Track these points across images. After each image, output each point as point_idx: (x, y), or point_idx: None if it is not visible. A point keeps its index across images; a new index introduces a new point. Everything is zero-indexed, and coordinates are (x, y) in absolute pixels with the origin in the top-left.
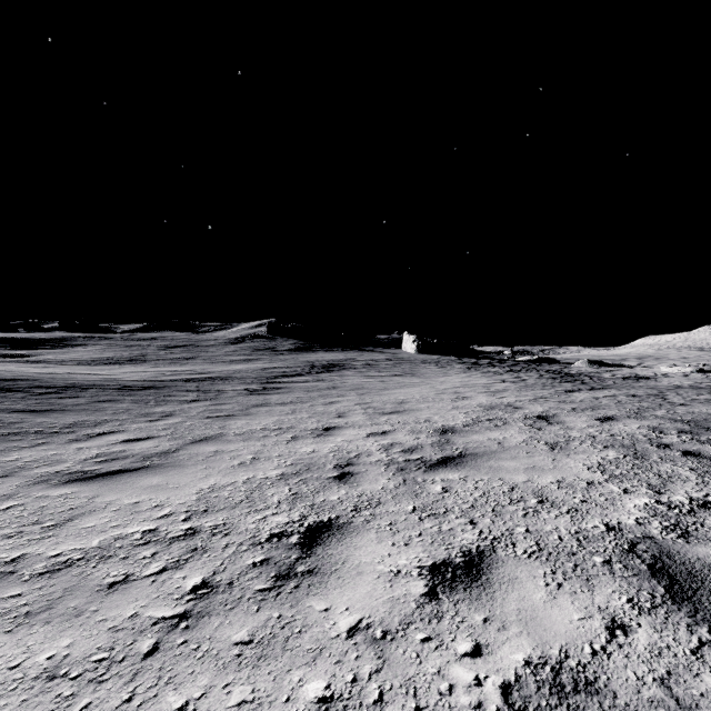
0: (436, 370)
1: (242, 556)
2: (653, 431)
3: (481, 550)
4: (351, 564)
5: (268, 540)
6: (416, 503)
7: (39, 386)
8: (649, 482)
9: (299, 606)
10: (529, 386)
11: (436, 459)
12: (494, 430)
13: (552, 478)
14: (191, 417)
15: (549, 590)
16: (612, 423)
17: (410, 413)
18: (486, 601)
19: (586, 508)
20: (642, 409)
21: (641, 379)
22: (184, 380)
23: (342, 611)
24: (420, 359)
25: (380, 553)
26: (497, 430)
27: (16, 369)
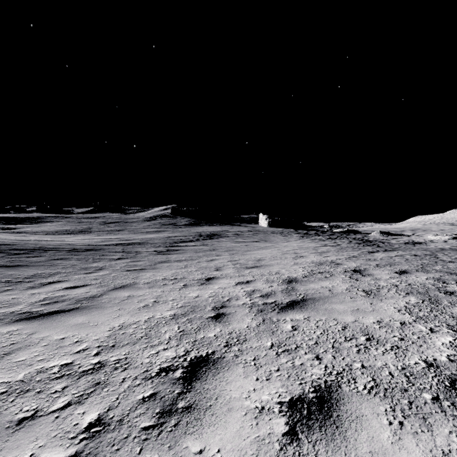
0: (281, 238)
1: (135, 390)
2: (438, 281)
3: (328, 385)
4: (223, 400)
5: (157, 374)
6: (273, 340)
7: (15, 248)
8: (447, 323)
9: (177, 446)
10: (343, 248)
11: (285, 302)
12: (325, 280)
13: (373, 318)
14: (116, 270)
15: (393, 429)
16: (407, 275)
17: (265, 268)
18: (340, 442)
19: (404, 345)
20: (424, 265)
21: (416, 244)
22: (115, 244)
23: (214, 453)
24: (270, 230)
25: (247, 388)
26: (326, 280)
27: (3, 237)
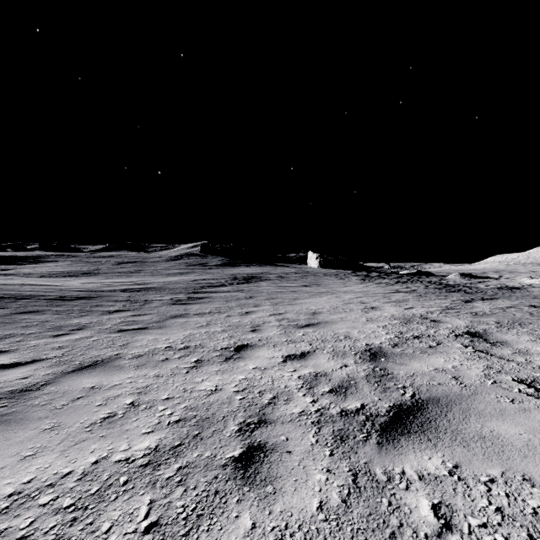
0: (336, 281)
1: None
2: None
3: None
4: None
5: None
6: None
7: None
8: None
9: None
10: (423, 295)
11: (384, 411)
12: (433, 354)
13: None
14: (102, 330)
15: None
16: None
17: (326, 327)
18: None
19: None
20: None
21: (514, 289)
22: (122, 290)
23: None
24: (322, 272)
25: None
26: (436, 354)
27: None
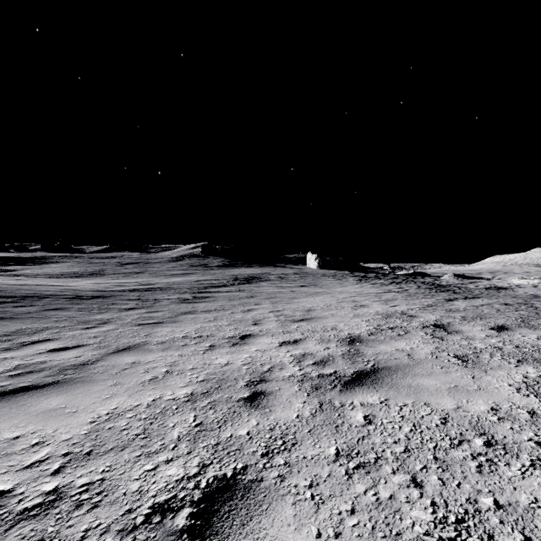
0: (334, 282)
1: None
2: None
3: None
4: None
5: (146, 520)
6: (338, 443)
7: (2, 295)
8: None
9: None
10: (412, 295)
11: (349, 374)
12: (399, 339)
13: (484, 403)
14: (124, 324)
15: None
16: (509, 333)
17: (317, 321)
18: None
19: None
20: (525, 317)
21: (500, 289)
22: (131, 290)
23: None
24: (321, 273)
25: None
26: (401, 339)
27: None
